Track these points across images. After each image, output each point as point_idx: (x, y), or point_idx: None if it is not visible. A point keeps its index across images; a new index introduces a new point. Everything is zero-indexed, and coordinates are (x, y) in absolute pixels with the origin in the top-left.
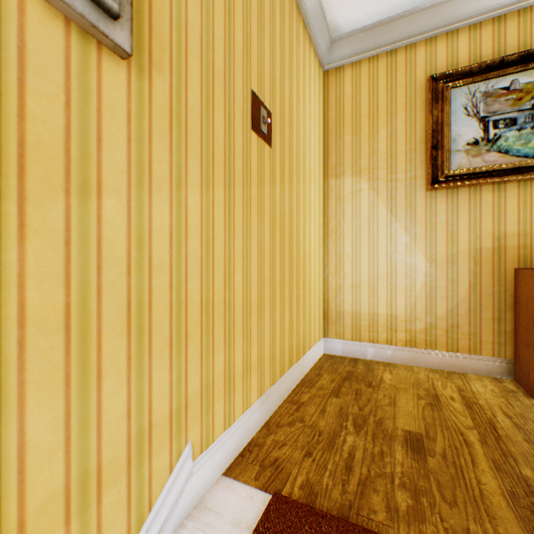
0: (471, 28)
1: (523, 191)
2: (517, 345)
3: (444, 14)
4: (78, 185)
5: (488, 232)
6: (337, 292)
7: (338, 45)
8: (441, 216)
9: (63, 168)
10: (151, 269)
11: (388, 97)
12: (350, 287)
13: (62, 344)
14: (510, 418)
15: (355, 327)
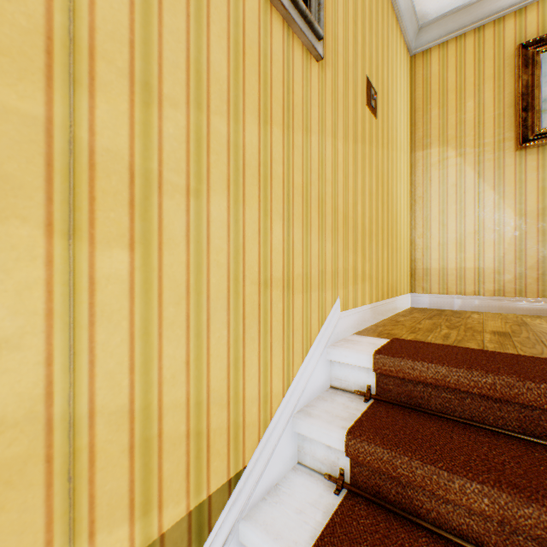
0: None
1: None
2: None
3: None
4: (305, 127)
5: None
6: (424, 252)
7: (425, 31)
8: (531, 173)
9: (301, 118)
10: (325, 182)
11: (475, 70)
12: (437, 246)
13: (301, 204)
14: None
15: (442, 282)
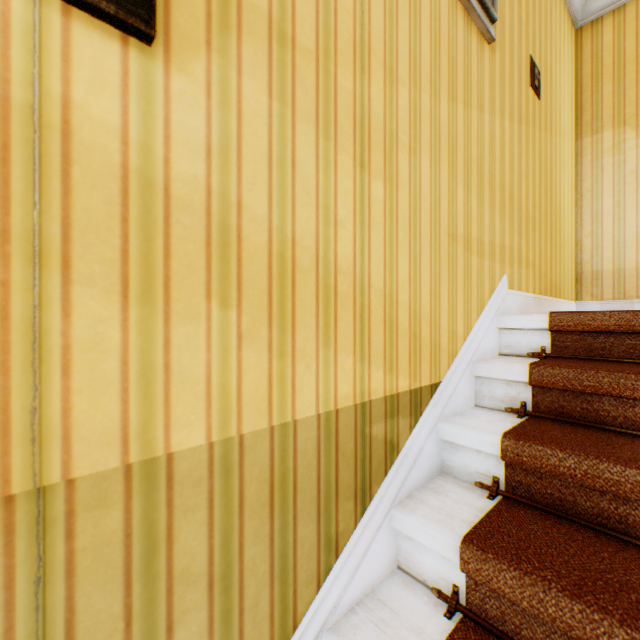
0: None
1: None
2: None
3: None
4: (479, 106)
5: None
6: (593, 252)
7: None
8: None
9: (476, 97)
10: (494, 159)
11: None
12: (610, 244)
13: (476, 175)
14: None
15: (617, 285)
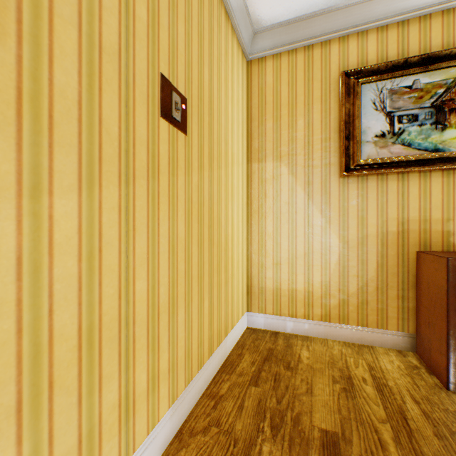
0: (378, 30)
1: (423, 181)
2: (419, 322)
3: (355, 15)
4: None
5: (393, 217)
6: (260, 269)
7: (260, 37)
8: (353, 201)
9: None
10: None
11: (306, 88)
12: (272, 265)
13: None
14: (418, 404)
15: (276, 302)
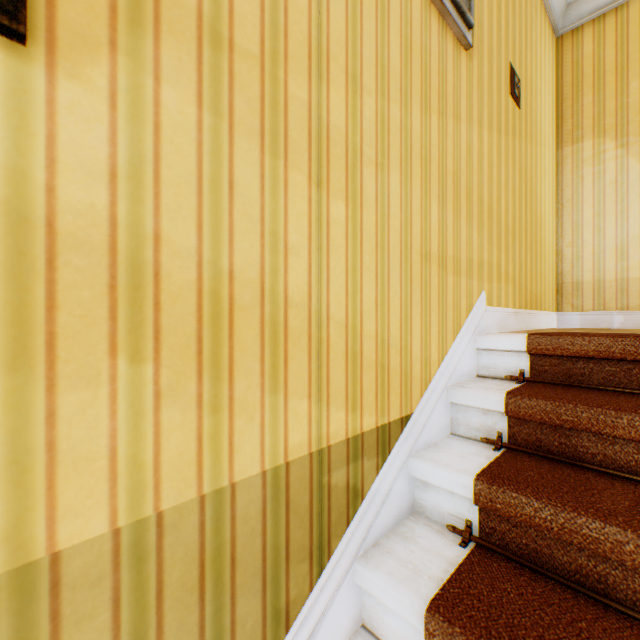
0: None
1: None
2: None
3: None
4: (455, 116)
5: None
6: (573, 263)
7: (575, 6)
8: None
9: (452, 106)
10: (472, 171)
11: None
12: (591, 255)
13: (452, 189)
14: None
15: (597, 296)
